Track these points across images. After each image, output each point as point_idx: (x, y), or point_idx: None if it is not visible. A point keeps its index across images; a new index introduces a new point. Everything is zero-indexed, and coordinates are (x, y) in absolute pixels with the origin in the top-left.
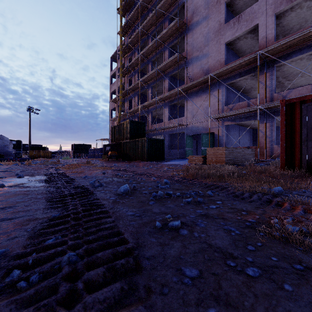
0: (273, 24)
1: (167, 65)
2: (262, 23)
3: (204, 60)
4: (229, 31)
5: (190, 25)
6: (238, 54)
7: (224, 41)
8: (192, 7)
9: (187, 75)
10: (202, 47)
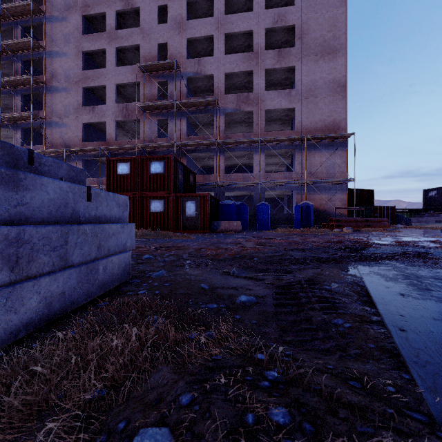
0: (114, 127)
1: (19, 117)
2: (108, 123)
3: (65, 129)
4: (86, 115)
5: (50, 86)
6: (102, 132)
7: (82, 121)
8: (51, 69)
9: (46, 137)
10: (62, 115)
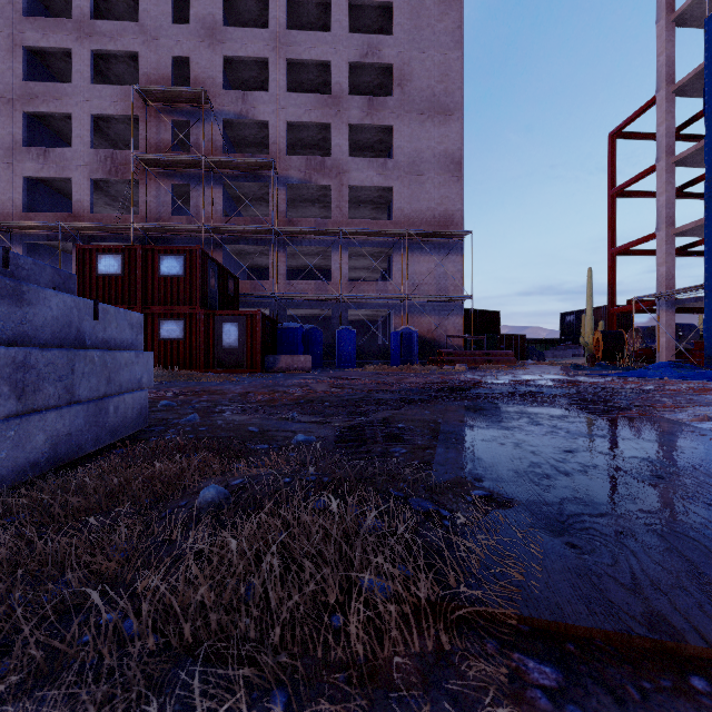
0: (89, 190)
1: None
2: (77, 181)
3: None
4: (31, 162)
5: None
6: (63, 195)
7: (23, 173)
8: None
9: None
10: None
